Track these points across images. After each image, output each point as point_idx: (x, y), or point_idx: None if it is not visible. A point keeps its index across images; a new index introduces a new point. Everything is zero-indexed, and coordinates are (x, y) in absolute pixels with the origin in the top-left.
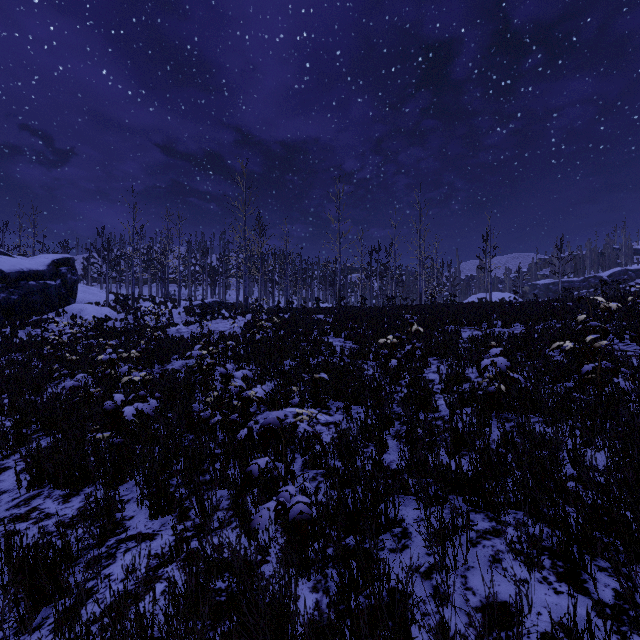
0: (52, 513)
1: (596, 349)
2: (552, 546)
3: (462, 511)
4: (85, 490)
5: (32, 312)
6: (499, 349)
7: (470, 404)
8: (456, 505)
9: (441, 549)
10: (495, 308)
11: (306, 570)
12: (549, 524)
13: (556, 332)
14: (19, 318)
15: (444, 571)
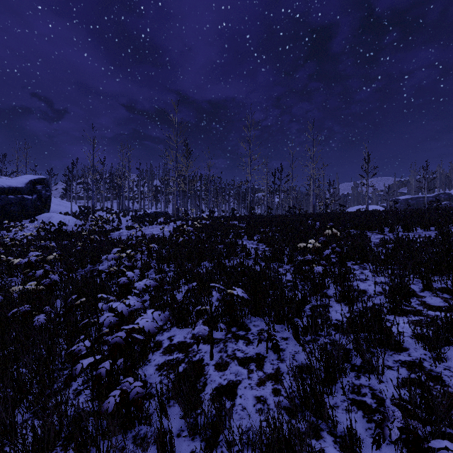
0: None
1: None
2: None
3: None
4: None
5: (11, 219)
6: None
7: (452, 340)
8: None
9: None
10: (387, 215)
11: None
12: None
13: None
14: None
15: None
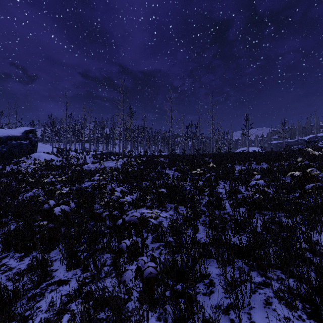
0: (13, 267)
1: (312, 176)
2: (301, 294)
3: (245, 271)
4: (32, 253)
5: (14, 157)
6: (259, 176)
7: (242, 206)
8: (240, 265)
9: (236, 298)
10: (252, 155)
11: (153, 306)
12: (296, 279)
13: (286, 167)
14: (7, 160)
15: (236, 309)
